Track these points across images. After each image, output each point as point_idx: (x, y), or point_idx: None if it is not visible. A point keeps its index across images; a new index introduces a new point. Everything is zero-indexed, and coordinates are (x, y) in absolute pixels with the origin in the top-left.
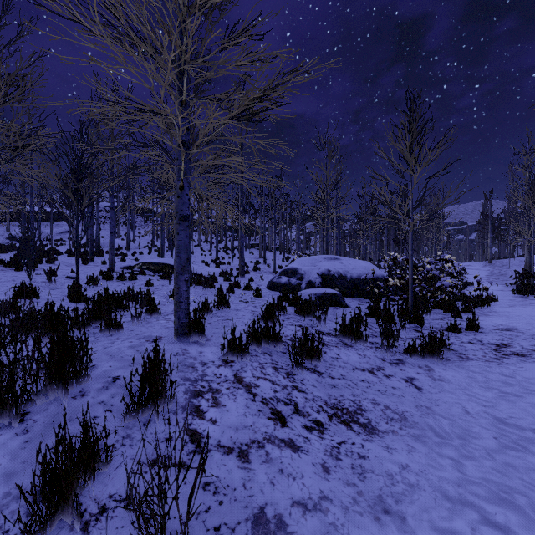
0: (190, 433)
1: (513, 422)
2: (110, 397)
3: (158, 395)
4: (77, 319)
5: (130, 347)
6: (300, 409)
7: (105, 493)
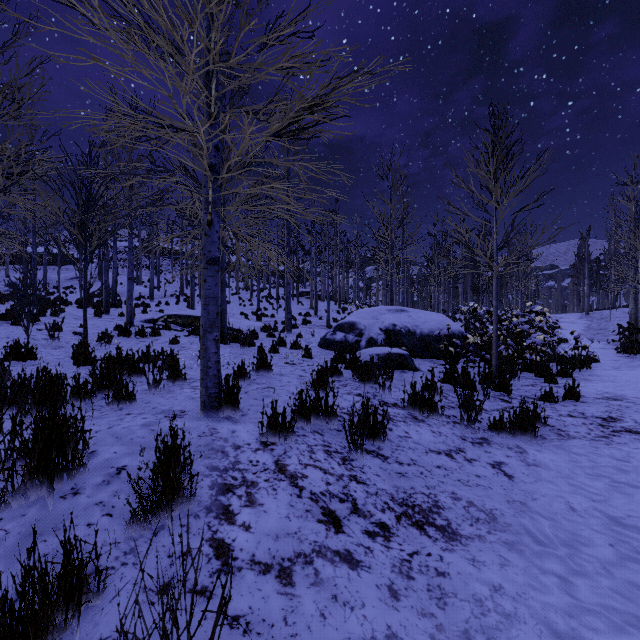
0: (215, 544)
1: (633, 523)
2: (112, 495)
3: (174, 494)
4: (78, 389)
5: (144, 425)
6: (360, 507)
7: (95, 637)
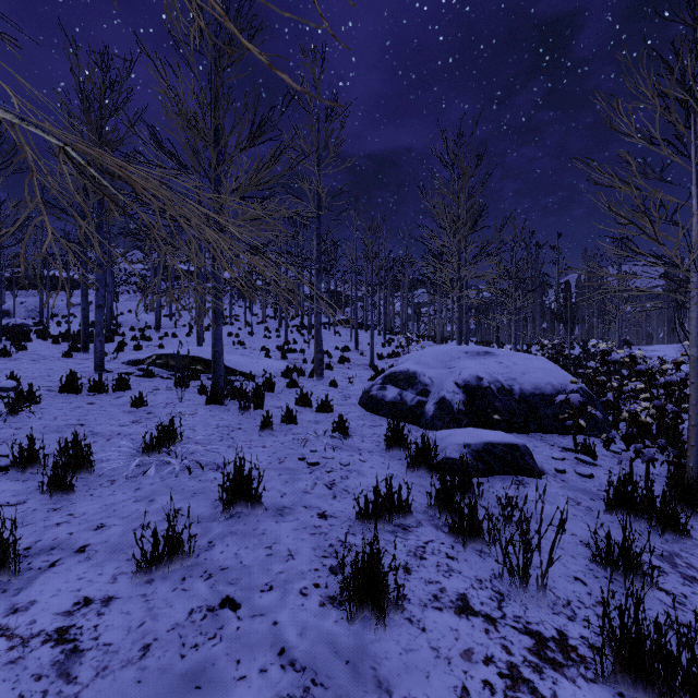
0: None
1: None
2: None
3: None
4: None
5: None
6: None
7: None
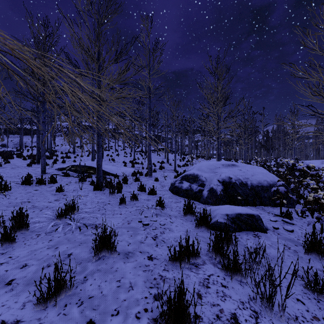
0: None
1: None
2: None
3: None
4: None
5: None
6: None
7: None
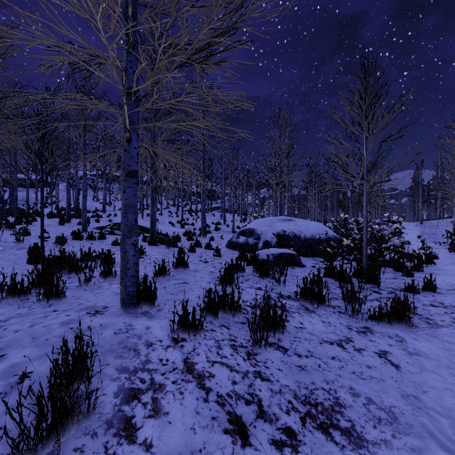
0: None
1: None
2: (4, 412)
3: (68, 412)
4: (14, 287)
5: (64, 323)
6: (265, 409)
7: None
